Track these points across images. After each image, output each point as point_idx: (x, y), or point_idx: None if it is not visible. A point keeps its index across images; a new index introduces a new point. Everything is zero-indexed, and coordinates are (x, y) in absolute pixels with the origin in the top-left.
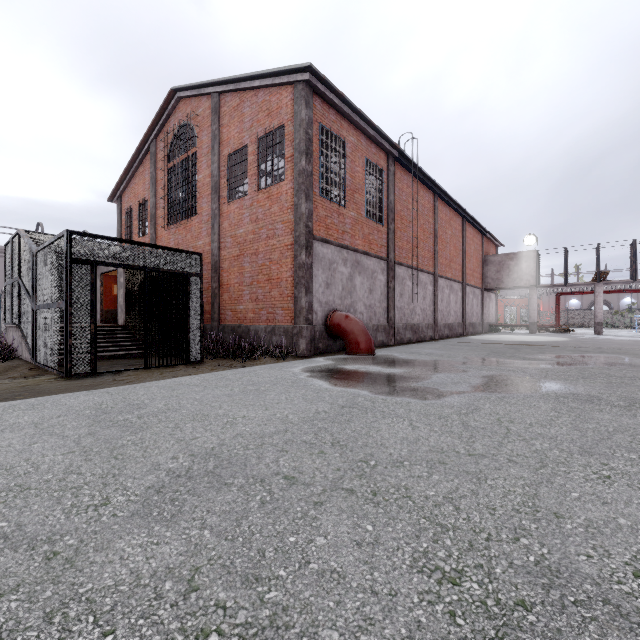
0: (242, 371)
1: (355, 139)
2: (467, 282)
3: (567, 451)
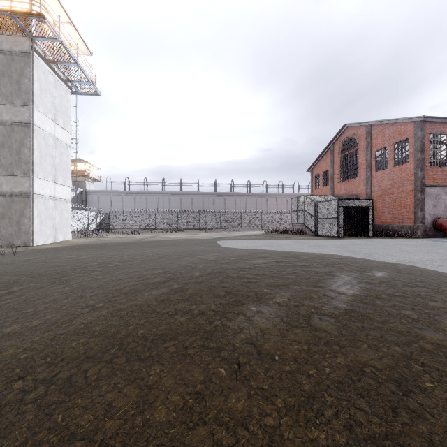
0: (393, 239)
1: None
2: None
3: None
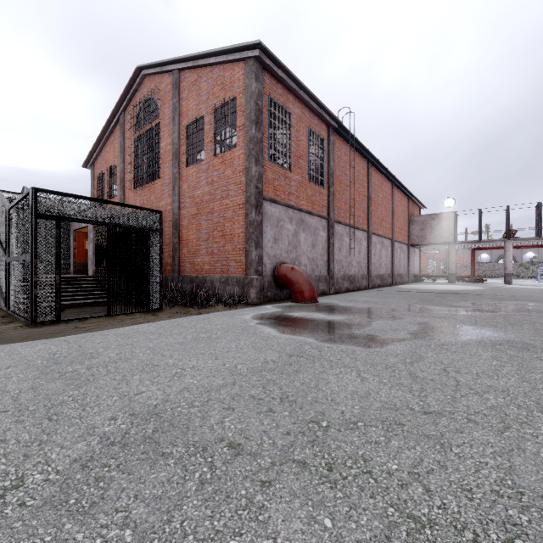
0: (197, 318)
1: (300, 111)
2: (396, 239)
3: (525, 407)
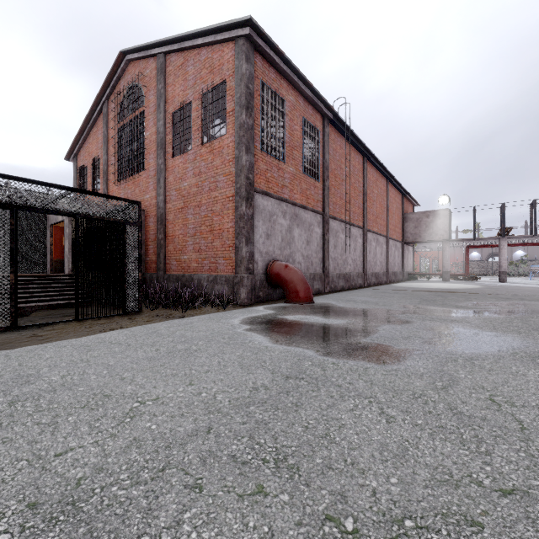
0: (178, 323)
1: (294, 99)
2: (390, 236)
3: None
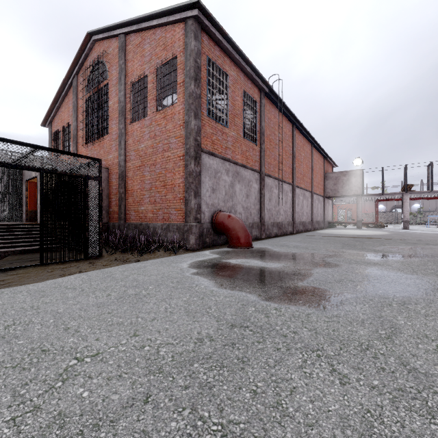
0: (132, 267)
1: (235, 74)
2: (314, 191)
3: None
